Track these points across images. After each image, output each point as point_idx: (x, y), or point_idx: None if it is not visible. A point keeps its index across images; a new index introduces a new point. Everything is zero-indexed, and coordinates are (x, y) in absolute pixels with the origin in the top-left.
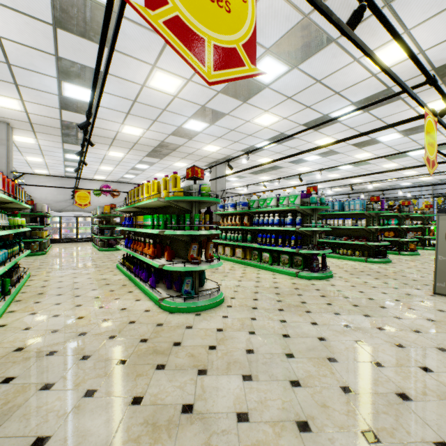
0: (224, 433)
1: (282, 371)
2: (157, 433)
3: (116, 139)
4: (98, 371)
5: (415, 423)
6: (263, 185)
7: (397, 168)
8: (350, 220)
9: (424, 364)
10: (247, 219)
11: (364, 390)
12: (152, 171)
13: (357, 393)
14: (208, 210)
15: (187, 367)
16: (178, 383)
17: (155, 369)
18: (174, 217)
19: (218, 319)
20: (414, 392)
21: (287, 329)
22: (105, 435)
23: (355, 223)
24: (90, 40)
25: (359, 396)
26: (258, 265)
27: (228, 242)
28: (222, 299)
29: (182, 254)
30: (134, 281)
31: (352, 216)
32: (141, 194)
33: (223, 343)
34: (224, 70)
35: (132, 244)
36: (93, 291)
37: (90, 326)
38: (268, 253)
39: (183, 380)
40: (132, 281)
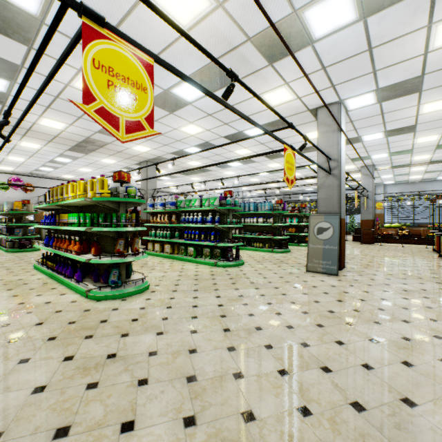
0: (138, 363)
1: (186, 327)
2: (88, 371)
3: (32, 130)
4: (29, 347)
5: (259, 339)
6: (192, 187)
7: (301, 177)
8: (262, 219)
9: (278, 311)
10: (175, 217)
11: (237, 329)
12: (76, 165)
13: (232, 331)
14: (135, 210)
15: (112, 334)
16: (104, 344)
17: (84, 339)
18: (101, 216)
19: (142, 301)
20: (266, 325)
21: (197, 302)
22: (44, 379)
23: (265, 221)
24: (8, 36)
25: (233, 332)
26: (185, 258)
27: (158, 239)
28: (147, 286)
29: (110, 249)
30: (57, 278)
31: (264, 215)
32: (66, 192)
33: (144, 316)
34: (132, 133)
35: (55, 242)
36: (8, 291)
37: (12, 319)
38: (193, 247)
39: (109, 341)
40: (55, 279)
